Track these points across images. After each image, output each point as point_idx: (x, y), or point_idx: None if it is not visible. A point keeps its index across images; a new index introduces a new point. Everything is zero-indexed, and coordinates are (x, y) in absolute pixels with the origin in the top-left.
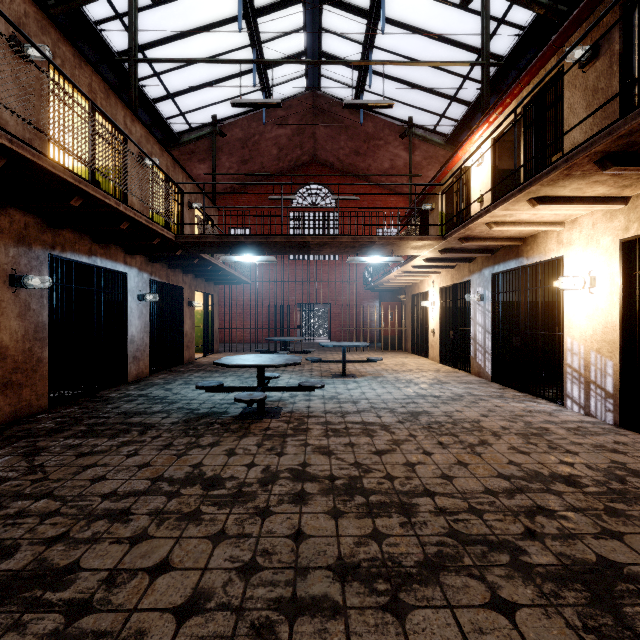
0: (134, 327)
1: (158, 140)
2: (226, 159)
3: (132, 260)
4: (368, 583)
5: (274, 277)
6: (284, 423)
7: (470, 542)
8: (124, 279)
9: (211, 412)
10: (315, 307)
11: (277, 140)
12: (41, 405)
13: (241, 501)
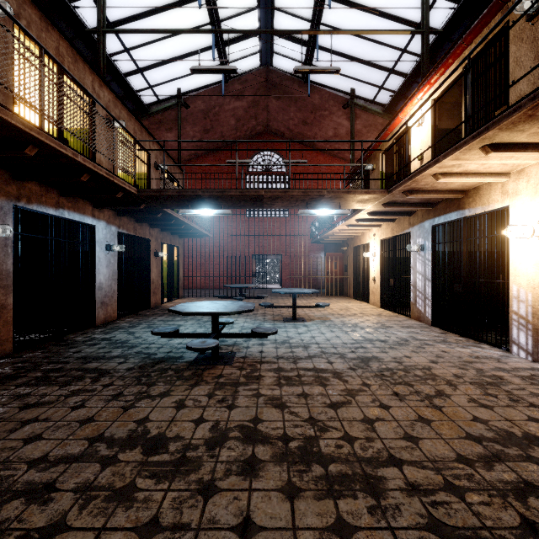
0: (102, 275)
1: (126, 106)
2: (190, 128)
3: (100, 214)
4: None
5: (232, 231)
6: (237, 369)
7: None
8: (92, 231)
9: (167, 357)
10: (268, 258)
11: (235, 112)
12: (5, 350)
13: (183, 471)
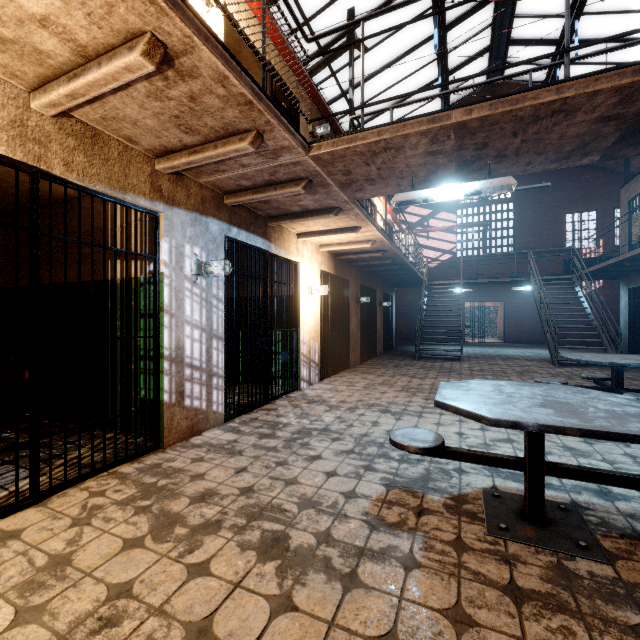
0: None
1: None
2: None
3: None
4: (501, 375)
5: None
6: None
7: (469, 375)
8: None
9: None
10: None
11: None
12: None
13: None
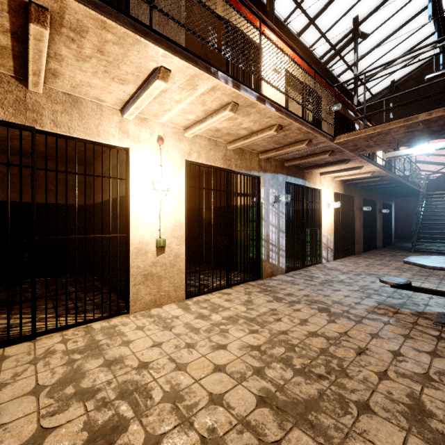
0: None
1: None
2: None
3: None
4: None
5: None
6: None
7: None
8: None
9: None
10: None
11: None
12: None
13: None
